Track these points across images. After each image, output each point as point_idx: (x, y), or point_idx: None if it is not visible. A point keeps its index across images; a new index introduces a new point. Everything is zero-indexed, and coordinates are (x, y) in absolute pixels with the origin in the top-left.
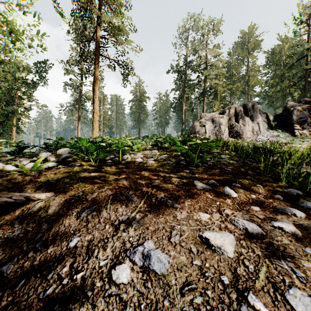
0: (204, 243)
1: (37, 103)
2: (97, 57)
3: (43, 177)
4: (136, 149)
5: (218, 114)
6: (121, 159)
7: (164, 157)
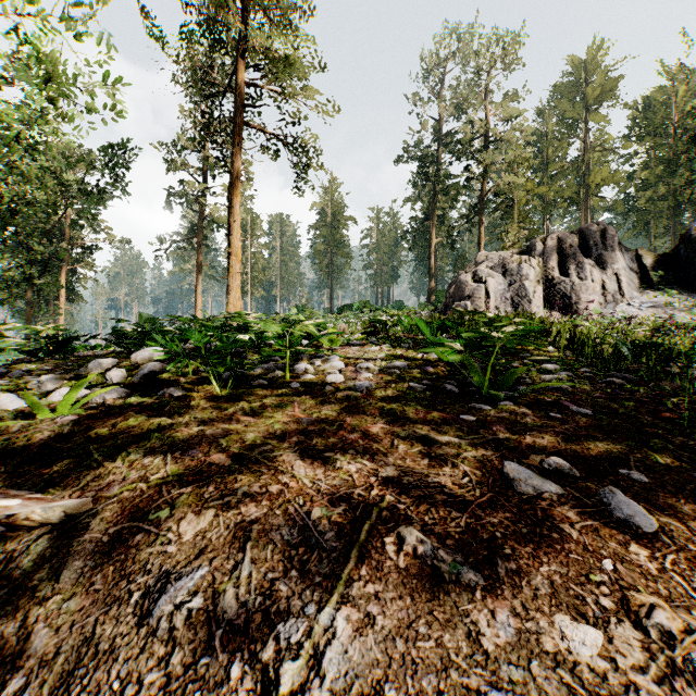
0: None
1: (110, 236)
2: (237, 130)
3: (81, 438)
4: (327, 344)
5: (518, 254)
6: (290, 373)
7: (397, 368)
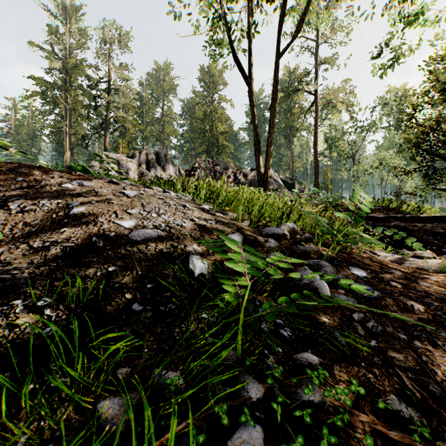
0: (110, 183)
1: None
2: None
3: None
4: None
5: (127, 157)
6: None
7: None
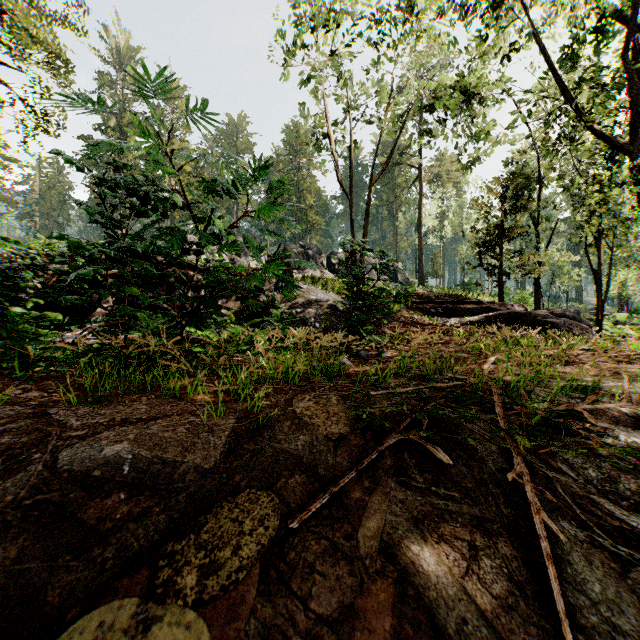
0: None
1: None
2: None
3: None
4: None
5: None
6: None
7: None
